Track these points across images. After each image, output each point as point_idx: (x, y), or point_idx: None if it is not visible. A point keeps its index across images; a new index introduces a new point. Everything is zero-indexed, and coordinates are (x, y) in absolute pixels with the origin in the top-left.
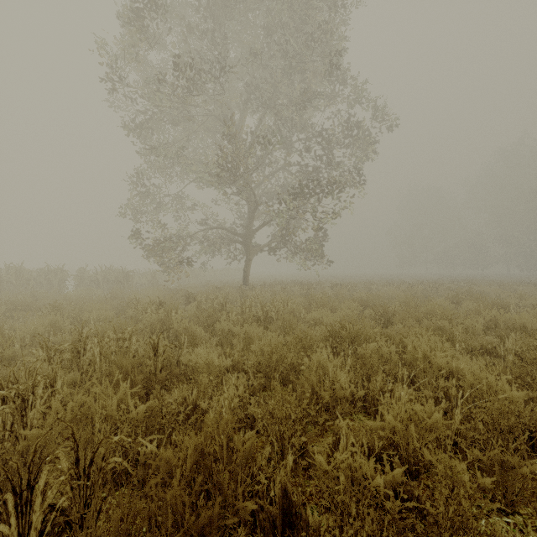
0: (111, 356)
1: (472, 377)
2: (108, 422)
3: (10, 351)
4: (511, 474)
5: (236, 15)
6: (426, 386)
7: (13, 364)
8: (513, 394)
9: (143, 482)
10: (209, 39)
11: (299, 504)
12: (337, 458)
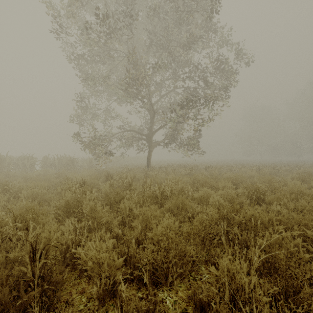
0: None
1: None
2: None
3: None
4: None
5: None
6: None
7: None
8: None
9: None
10: None
11: None
12: None
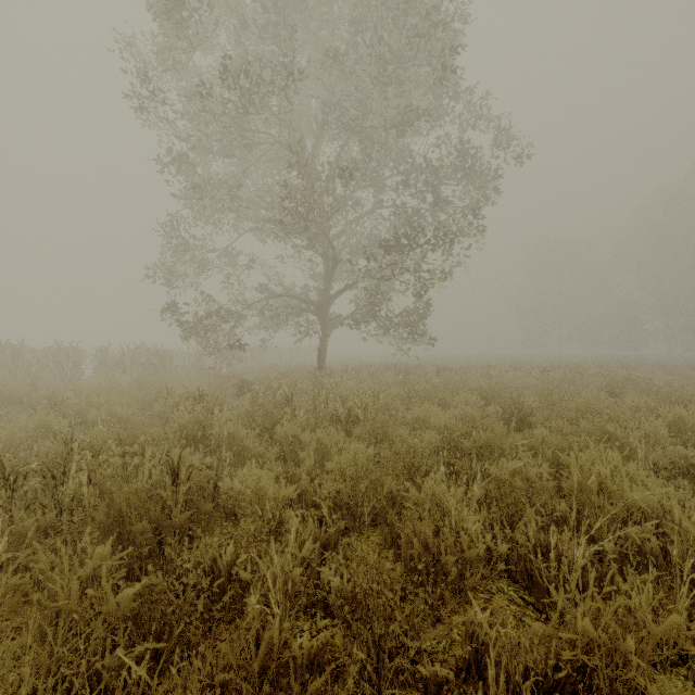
0: (105, 483)
1: (692, 525)
2: (61, 624)
3: None
4: None
5: None
6: (604, 533)
7: None
8: None
9: None
10: (271, 33)
11: None
12: None
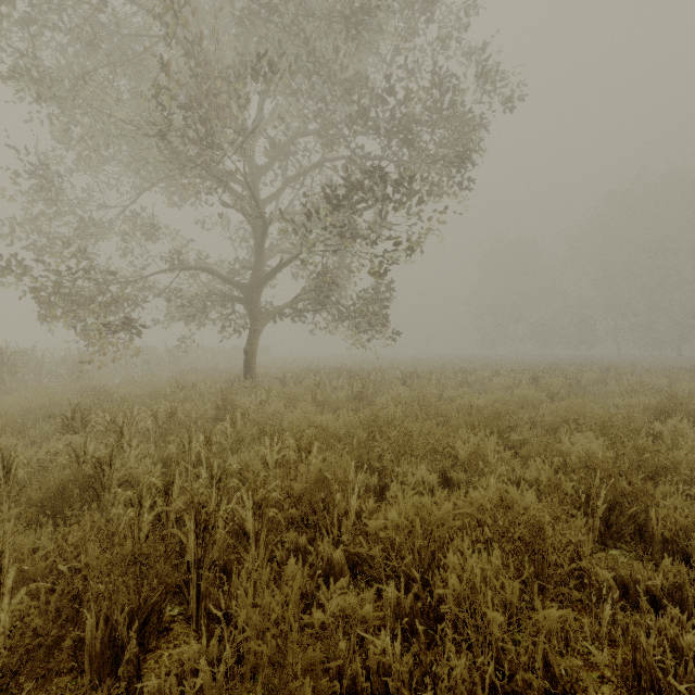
0: None
1: None
2: None
3: None
4: None
5: None
6: None
7: None
8: None
9: None
10: None
11: None
12: None
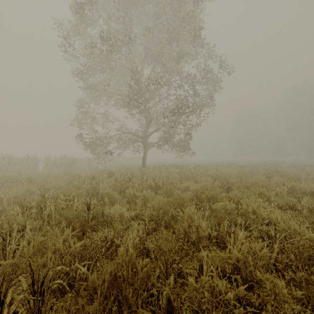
0: (61, 210)
1: (284, 224)
2: (57, 254)
3: (0, 207)
4: (313, 288)
5: (138, 6)
6: (254, 229)
7: (2, 215)
8: (311, 235)
9: (79, 292)
10: (122, 20)
11: (178, 309)
12: (202, 279)
